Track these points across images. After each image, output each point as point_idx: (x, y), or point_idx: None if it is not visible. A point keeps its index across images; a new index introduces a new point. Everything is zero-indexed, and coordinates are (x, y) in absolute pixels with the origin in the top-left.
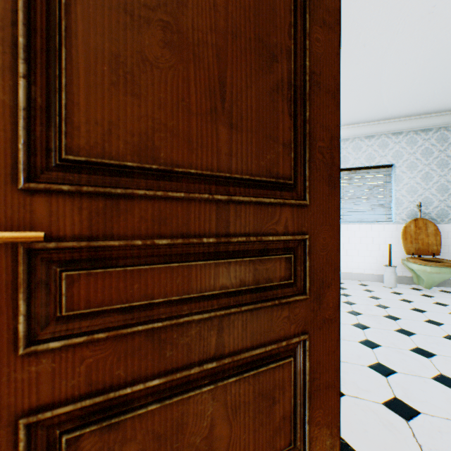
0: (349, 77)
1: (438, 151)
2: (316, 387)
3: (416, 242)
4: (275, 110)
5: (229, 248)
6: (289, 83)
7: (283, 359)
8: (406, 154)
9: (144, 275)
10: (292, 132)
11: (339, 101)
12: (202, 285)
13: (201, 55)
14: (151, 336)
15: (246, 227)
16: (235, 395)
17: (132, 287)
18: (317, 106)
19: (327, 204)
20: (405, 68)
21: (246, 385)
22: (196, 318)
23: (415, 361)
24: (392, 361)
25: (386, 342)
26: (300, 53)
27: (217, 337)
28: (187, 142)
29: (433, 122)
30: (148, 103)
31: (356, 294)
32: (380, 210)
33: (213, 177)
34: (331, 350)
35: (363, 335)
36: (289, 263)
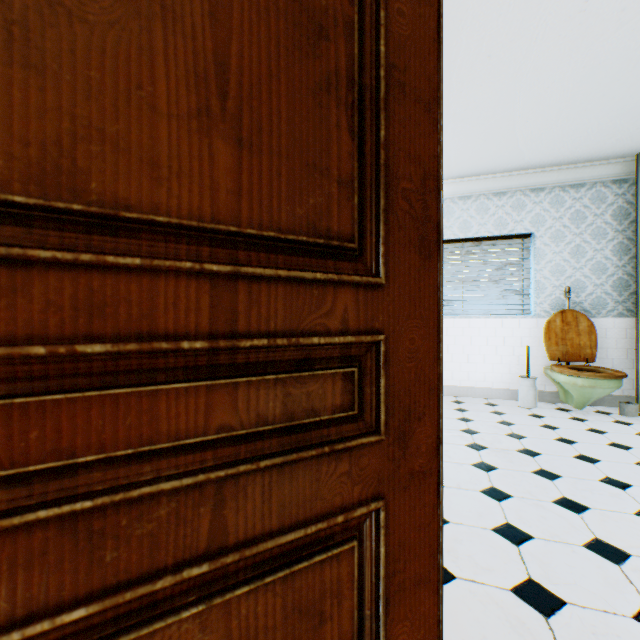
0: (470, 104)
1: (593, 216)
2: (398, 586)
3: (564, 343)
4: (324, 121)
5: (237, 358)
6: (350, 78)
7: (340, 544)
8: (549, 219)
9: (52, 413)
10: (356, 161)
11: (437, 118)
12: (181, 427)
13: (178, 9)
14: (72, 526)
15: (270, 322)
16: (247, 618)
17: (25, 436)
18: (400, 123)
19: (417, 283)
20: (548, 94)
21: (270, 596)
22: (167, 488)
23: (560, 519)
24: (527, 520)
25: (520, 490)
26: (371, 32)
27: (213, 517)
28: (148, 165)
29: (587, 174)
30: (62, 86)
31: (481, 419)
32: (514, 298)
33: (205, 233)
34: (424, 522)
35: (487, 480)
36: (351, 382)
